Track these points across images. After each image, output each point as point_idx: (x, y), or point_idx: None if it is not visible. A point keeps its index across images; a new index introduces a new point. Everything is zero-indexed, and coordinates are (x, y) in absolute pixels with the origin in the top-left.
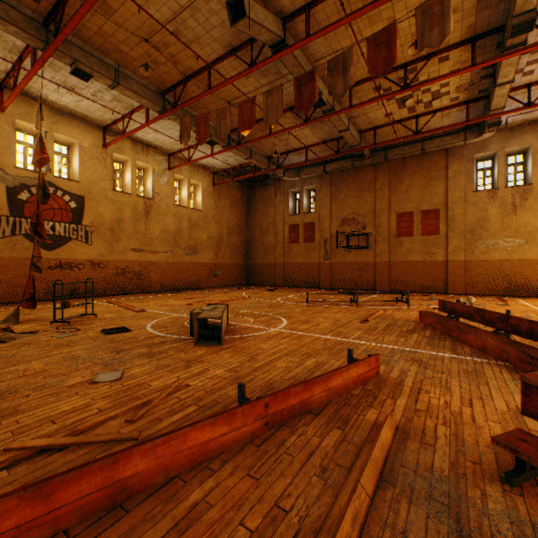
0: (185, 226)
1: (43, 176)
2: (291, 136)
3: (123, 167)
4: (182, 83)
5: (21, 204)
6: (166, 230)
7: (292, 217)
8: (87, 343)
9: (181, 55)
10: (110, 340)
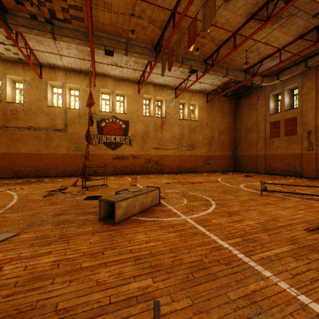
0: (186, 132)
1: (91, 111)
2: (260, 44)
3: (150, 102)
4: (162, 35)
5: (102, 128)
6: (173, 135)
7: (272, 115)
8: (63, 204)
9: (154, 13)
10: (75, 204)
